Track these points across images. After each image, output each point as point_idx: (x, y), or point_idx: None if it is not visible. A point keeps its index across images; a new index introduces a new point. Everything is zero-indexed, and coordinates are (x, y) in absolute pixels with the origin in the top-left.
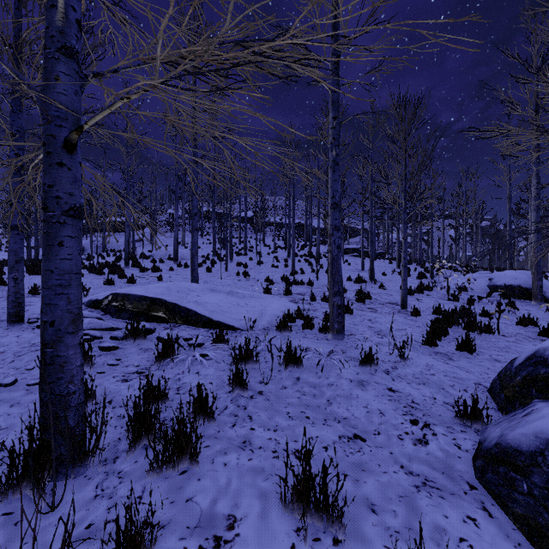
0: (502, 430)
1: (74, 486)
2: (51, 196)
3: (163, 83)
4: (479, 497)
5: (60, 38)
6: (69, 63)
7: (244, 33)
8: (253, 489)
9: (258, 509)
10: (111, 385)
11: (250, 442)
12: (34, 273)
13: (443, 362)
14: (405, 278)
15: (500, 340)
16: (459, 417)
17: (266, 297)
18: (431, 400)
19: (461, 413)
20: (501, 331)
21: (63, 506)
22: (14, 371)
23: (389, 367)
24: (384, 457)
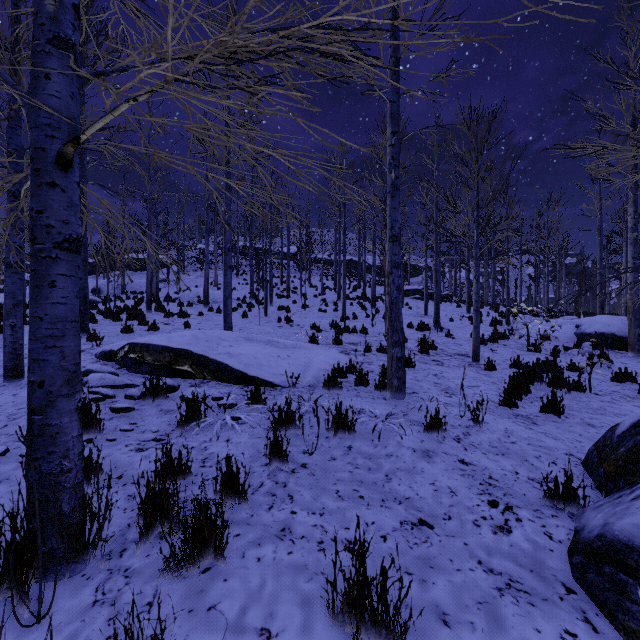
0: (605, 517)
1: (68, 589)
2: (39, 224)
3: (178, 80)
4: (579, 604)
5: (52, 26)
6: (63, 58)
7: (282, 17)
8: (293, 593)
9: (299, 620)
10: (122, 456)
11: (291, 529)
12: None
13: (525, 427)
14: (477, 325)
15: (593, 400)
16: (548, 497)
17: (312, 347)
18: (512, 475)
19: (552, 493)
20: (593, 388)
21: (53, 616)
22: (6, 439)
23: (460, 433)
24: (457, 550)
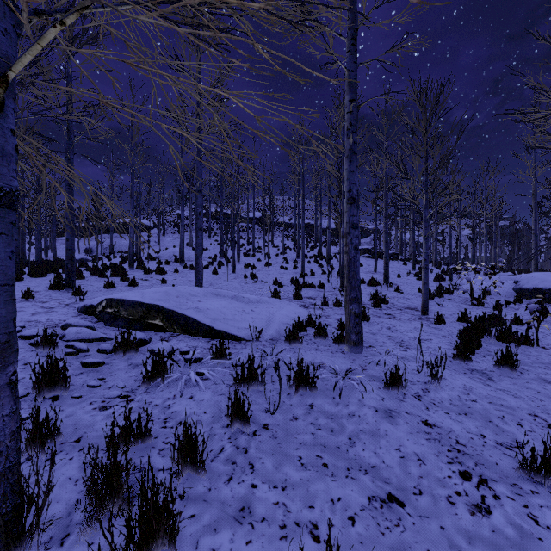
0: None
1: None
2: None
3: None
4: None
5: None
6: None
7: None
8: None
9: None
10: (84, 415)
11: (250, 509)
12: (35, 275)
13: (482, 383)
14: (426, 281)
15: (542, 354)
16: (524, 469)
17: (274, 301)
18: (479, 438)
19: (528, 465)
20: (539, 342)
21: None
22: None
23: (420, 390)
24: (434, 536)
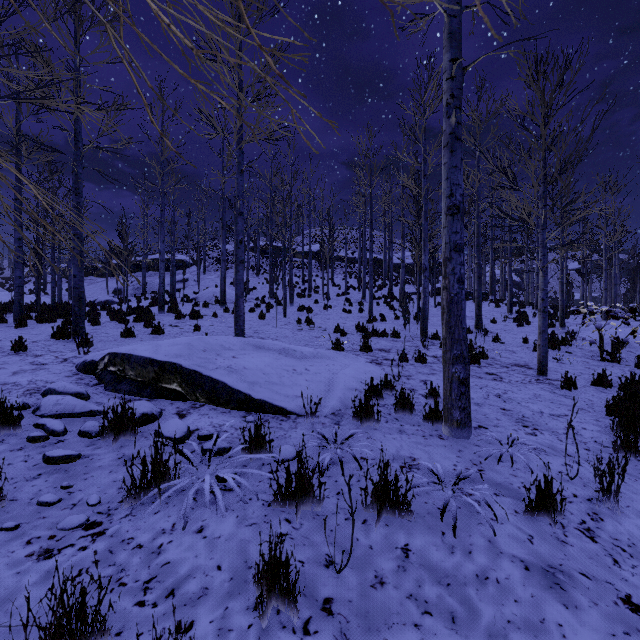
0: None
1: None
2: None
3: None
4: None
5: None
6: None
7: None
8: None
9: None
10: (5, 573)
11: None
12: (43, 320)
13: None
14: (544, 329)
15: None
16: None
17: (336, 356)
18: None
19: None
20: None
21: None
22: None
23: (584, 515)
24: None
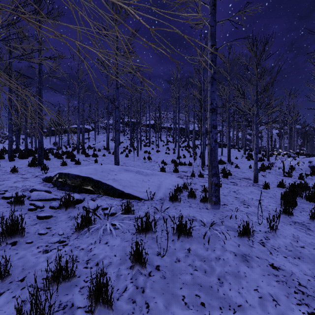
0: None
1: None
2: None
3: None
4: None
5: None
6: None
7: None
8: None
9: None
10: (31, 257)
11: None
12: (22, 158)
13: (305, 232)
14: (256, 162)
15: None
16: None
17: (162, 174)
18: (314, 280)
19: None
20: None
21: None
22: None
23: (262, 237)
24: None
